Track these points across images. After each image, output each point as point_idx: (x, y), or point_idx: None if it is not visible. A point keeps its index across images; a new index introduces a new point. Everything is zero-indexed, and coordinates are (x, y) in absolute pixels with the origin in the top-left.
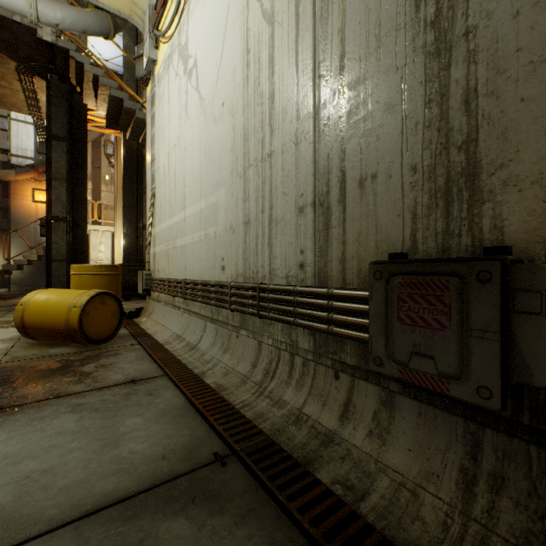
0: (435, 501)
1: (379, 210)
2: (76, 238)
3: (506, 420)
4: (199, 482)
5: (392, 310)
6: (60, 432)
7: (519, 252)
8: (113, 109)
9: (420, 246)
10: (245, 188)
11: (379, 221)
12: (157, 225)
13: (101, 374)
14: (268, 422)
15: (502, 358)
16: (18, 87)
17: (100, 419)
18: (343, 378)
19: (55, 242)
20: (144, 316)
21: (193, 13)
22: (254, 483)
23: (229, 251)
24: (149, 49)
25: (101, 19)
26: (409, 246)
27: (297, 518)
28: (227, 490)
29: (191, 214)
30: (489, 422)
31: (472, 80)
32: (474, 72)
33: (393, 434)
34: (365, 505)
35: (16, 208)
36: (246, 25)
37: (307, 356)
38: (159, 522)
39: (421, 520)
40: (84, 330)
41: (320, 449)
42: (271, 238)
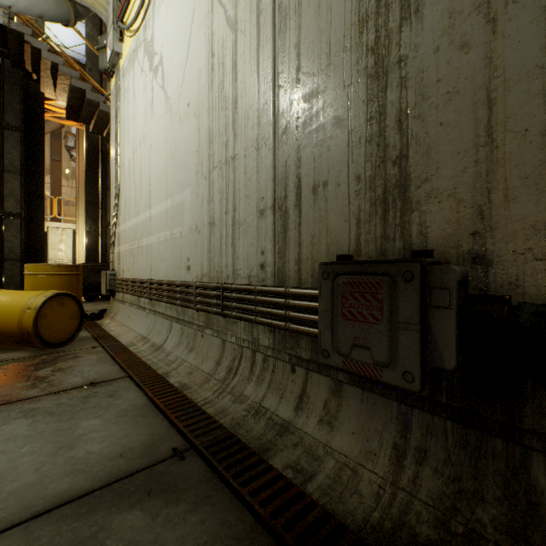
0: (372, 476)
1: (329, 215)
2: (32, 235)
3: (429, 400)
4: (156, 476)
5: (337, 306)
6: (10, 437)
7: (439, 255)
8: (75, 100)
9: (363, 249)
10: (210, 189)
11: (329, 225)
12: (122, 224)
13: (57, 377)
14: (228, 417)
15: (421, 346)
16: None
17: (55, 422)
18: (299, 371)
19: (8, 240)
20: (108, 318)
21: (159, 9)
22: (211, 473)
23: (195, 251)
24: (113, 42)
25: (60, 4)
26: (355, 249)
27: (248, 501)
28: (183, 482)
29: (157, 213)
30: (416, 404)
31: (403, 103)
32: (405, 97)
33: (340, 420)
34: (312, 485)
35: None
36: (211, 29)
37: (267, 352)
38: (114, 516)
39: (358, 494)
40: (40, 333)
41: (275, 438)
42: (235, 239)
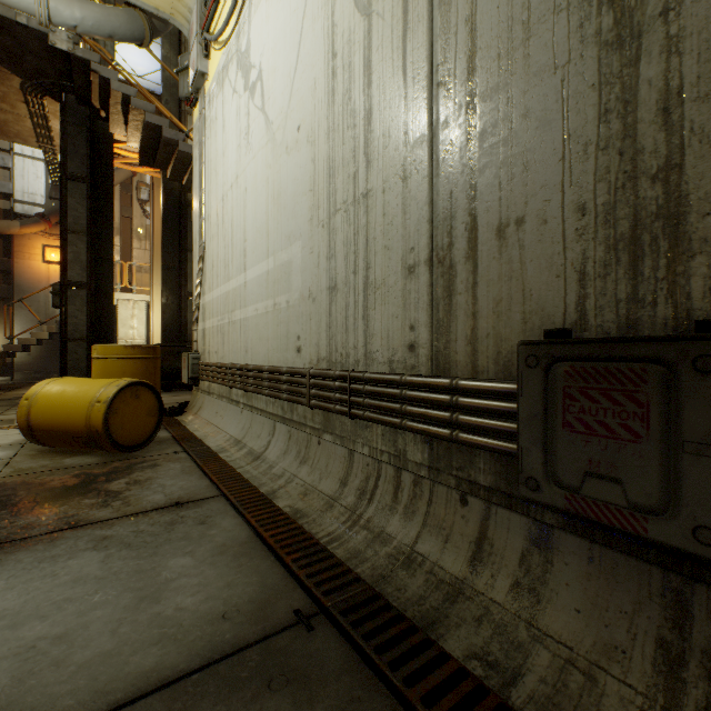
0: (622, 689)
1: (527, 268)
2: (100, 310)
3: None
4: (276, 655)
5: (554, 411)
6: (78, 578)
7: None
8: (149, 140)
9: (591, 320)
10: (330, 241)
11: (527, 284)
12: (207, 293)
13: (134, 493)
14: (367, 565)
15: None
16: (23, 111)
17: (133, 559)
18: (473, 504)
19: (73, 315)
20: (190, 414)
21: (256, 7)
22: (355, 657)
23: (308, 326)
24: (197, 59)
25: (133, 19)
26: (575, 320)
27: None
28: (317, 669)
29: (254, 277)
30: (701, 575)
31: (674, 79)
32: (678, 68)
33: (552, 587)
34: (518, 693)
35: (21, 271)
36: (332, 19)
37: (420, 471)
38: None
39: None
40: (111, 433)
41: (444, 605)
42: (367, 309)
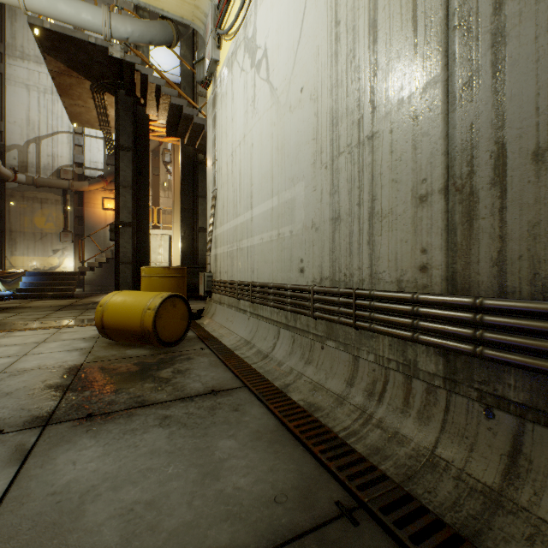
0: None
1: None
2: (140, 242)
3: None
4: (332, 547)
5: None
6: (153, 450)
7: None
8: (173, 117)
9: None
10: (333, 179)
11: None
12: (219, 227)
13: (179, 381)
14: (389, 463)
15: None
16: (91, 105)
17: (191, 438)
18: (502, 418)
19: (123, 246)
20: (206, 318)
21: (262, 0)
22: None
23: (311, 251)
24: (212, 50)
25: (165, 28)
26: None
27: None
28: None
29: (260, 213)
30: None
31: None
32: None
33: None
34: None
35: (89, 216)
36: None
37: (433, 381)
38: None
39: None
40: (158, 333)
41: (483, 516)
42: (373, 235)
